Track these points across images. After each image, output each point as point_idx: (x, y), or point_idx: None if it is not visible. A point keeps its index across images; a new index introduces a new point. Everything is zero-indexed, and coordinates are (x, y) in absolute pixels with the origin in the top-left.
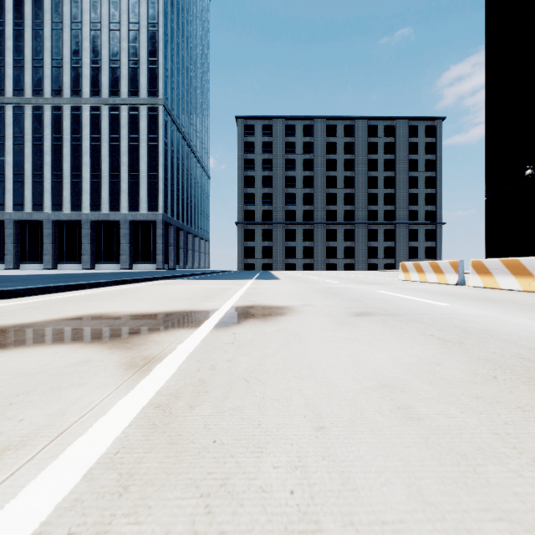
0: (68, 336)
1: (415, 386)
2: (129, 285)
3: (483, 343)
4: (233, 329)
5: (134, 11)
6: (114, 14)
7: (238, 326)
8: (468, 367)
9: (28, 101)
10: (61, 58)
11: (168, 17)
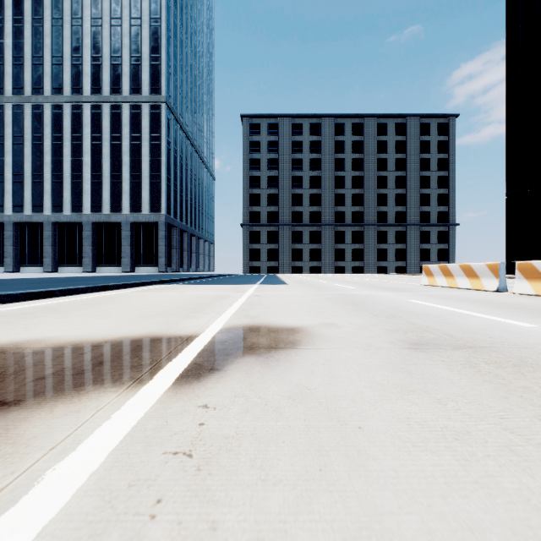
0: None
1: None
2: (112, 291)
3: None
4: (207, 391)
5: (135, 6)
6: (115, 9)
7: (219, 379)
8: None
9: (27, 100)
10: (61, 56)
11: (171, 13)
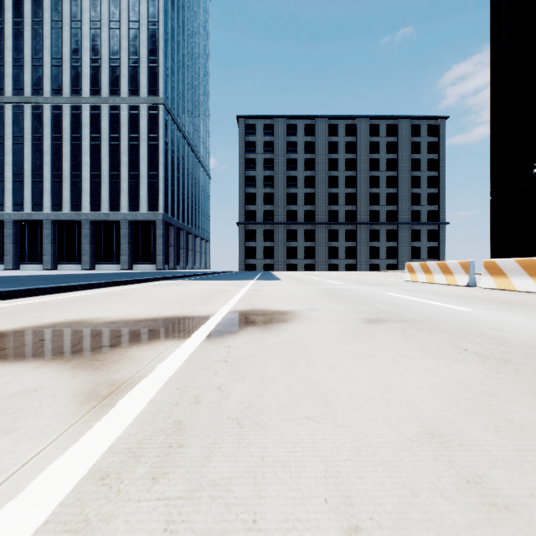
0: (29, 350)
1: (476, 435)
2: (124, 286)
3: (533, 361)
4: (228, 341)
5: (134, 9)
6: (114, 12)
7: (234, 336)
8: (533, 400)
9: (27, 100)
10: (61, 57)
11: (168, 16)
